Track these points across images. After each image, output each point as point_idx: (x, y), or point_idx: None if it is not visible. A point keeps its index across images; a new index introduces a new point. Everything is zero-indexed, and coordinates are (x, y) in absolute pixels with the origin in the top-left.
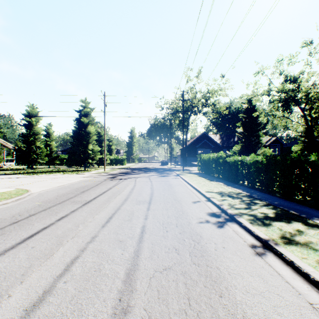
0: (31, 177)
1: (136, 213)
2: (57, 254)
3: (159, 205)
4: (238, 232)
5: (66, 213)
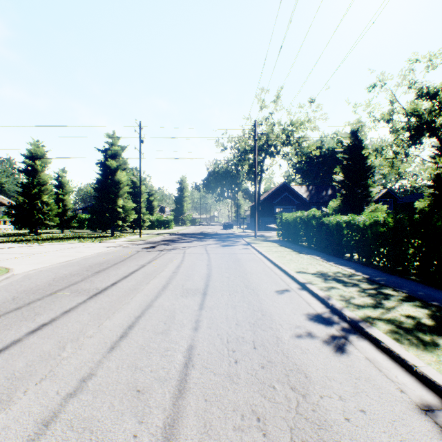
0: (29, 246)
1: (180, 316)
2: None
3: (221, 297)
4: (377, 362)
5: (52, 316)
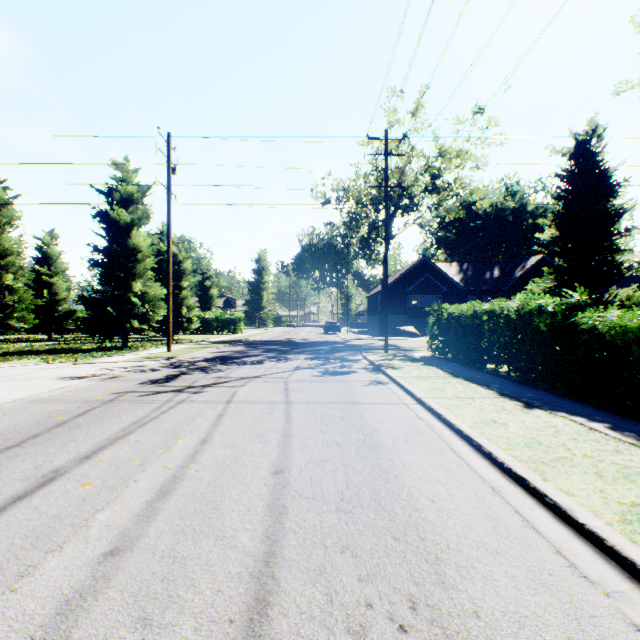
0: None
1: None
2: None
3: None
4: None
5: None
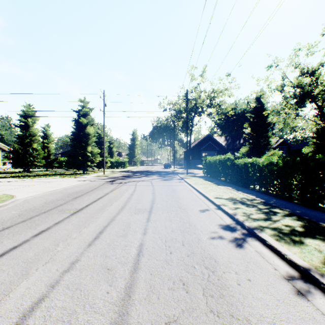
0: (24, 180)
1: (133, 226)
2: (14, 294)
3: (161, 214)
4: (262, 253)
5: (47, 226)
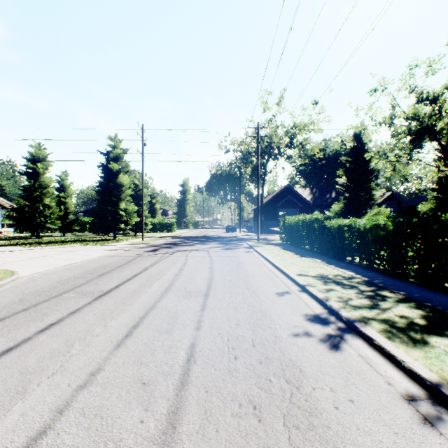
0: (31, 250)
1: (182, 316)
2: (2, 424)
3: (222, 299)
4: (369, 358)
5: (59, 316)
